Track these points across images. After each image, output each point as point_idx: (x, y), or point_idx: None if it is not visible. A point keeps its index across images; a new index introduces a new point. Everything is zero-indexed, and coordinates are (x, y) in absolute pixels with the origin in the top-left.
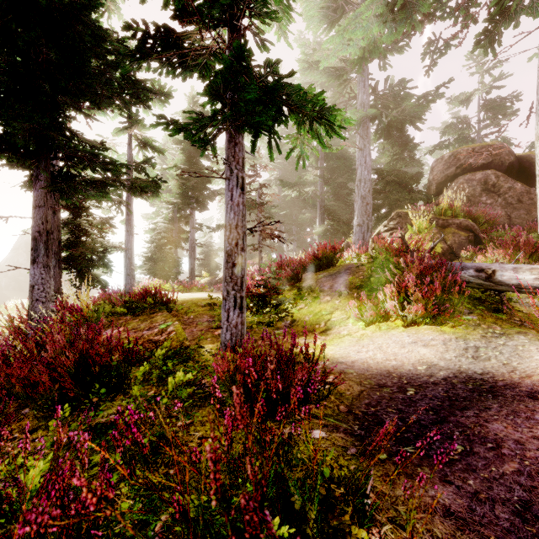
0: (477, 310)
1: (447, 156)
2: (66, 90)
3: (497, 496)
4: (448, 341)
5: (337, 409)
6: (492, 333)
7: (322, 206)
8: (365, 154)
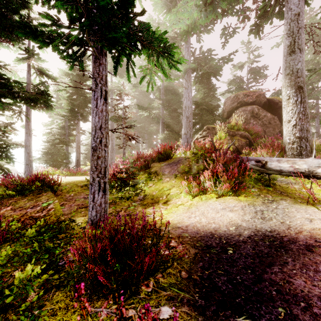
0: (256, 185)
1: (233, 96)
2: None
3: None
4: (244, 207)
5: (179, 276)
6: (267, 200)
7: (163, 122)
8: (188, 91)
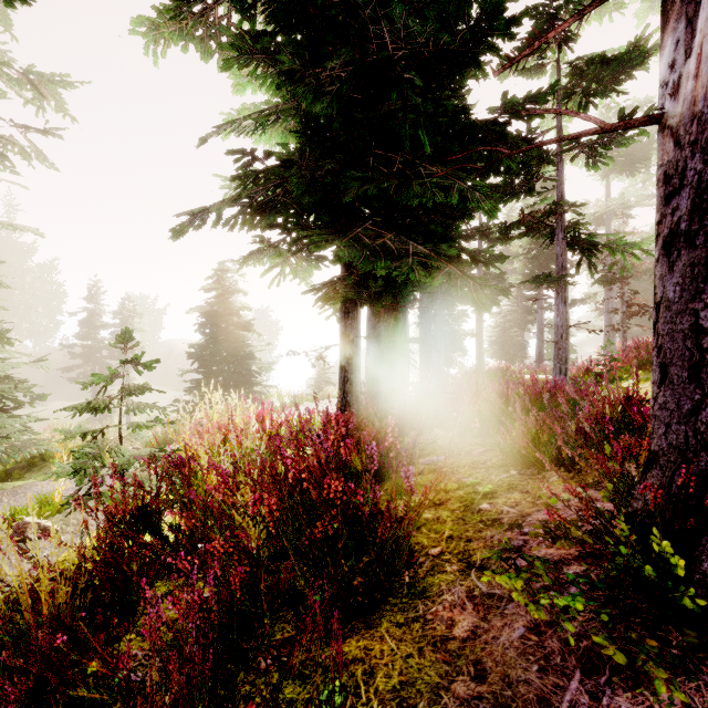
0: None
1: None
2: None
3: None
4: None
5: None
6: None
7: None
8: None
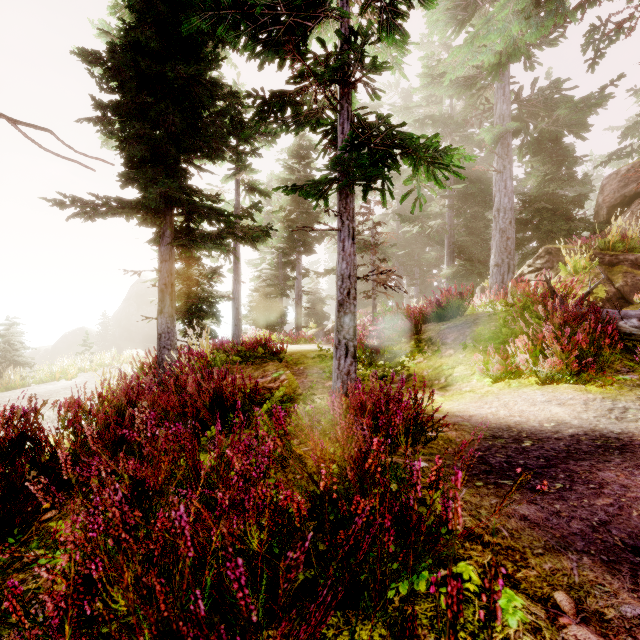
0: None
1: (625, 169)
2: (187, 149)
3: (578, 516)
4: (591, 401)
5: (443, 450)
6: None
7: (452, 243)
8: (504, 177)
